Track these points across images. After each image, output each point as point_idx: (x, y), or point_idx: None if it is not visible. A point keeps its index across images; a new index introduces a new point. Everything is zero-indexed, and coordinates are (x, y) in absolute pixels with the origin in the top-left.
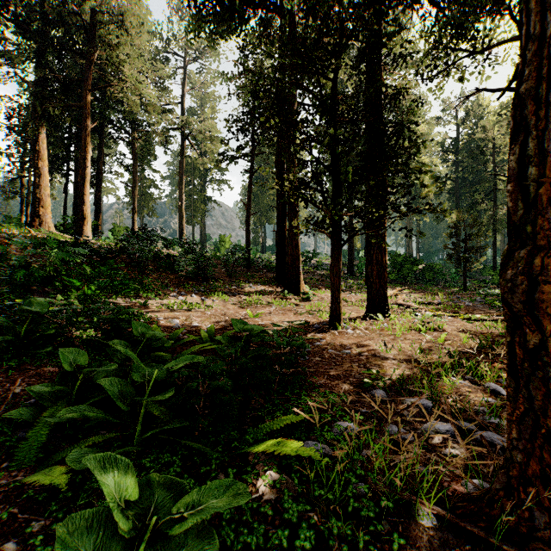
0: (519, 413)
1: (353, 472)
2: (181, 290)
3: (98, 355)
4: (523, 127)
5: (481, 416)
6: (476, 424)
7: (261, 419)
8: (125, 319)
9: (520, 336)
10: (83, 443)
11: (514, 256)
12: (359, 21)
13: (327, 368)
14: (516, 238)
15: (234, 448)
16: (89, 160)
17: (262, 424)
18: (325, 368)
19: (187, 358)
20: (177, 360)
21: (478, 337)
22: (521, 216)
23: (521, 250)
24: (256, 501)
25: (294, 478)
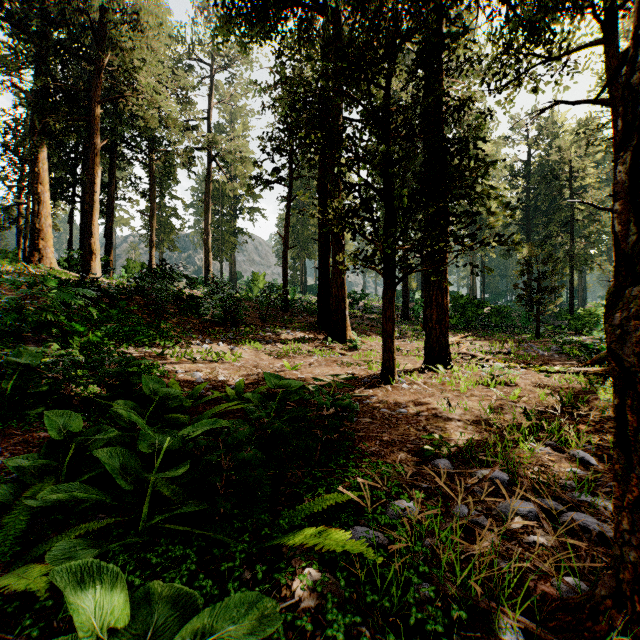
0: (631, 498)
1: (414, 567)
2: (205, 337)
3: (102, 417)
4: (635, 128)
5: (569, 492)
6: (563, 502)
7: (298, 498)
8: (135, 373)
9: (632, 398)
10: (74, 532)
11: (623, 295)
12: (416, 19)
13: (379, 431)
14: (627, 272)
15: (265, 536)
16: (97, 184)
17: (299, 503)
18: (377, 432)
19: (206, 422)
20: (195, 425)
21: (558, 393)
22: (633, 243)
23: (633, 286)
24: (291, 609)
25: (340, 578)
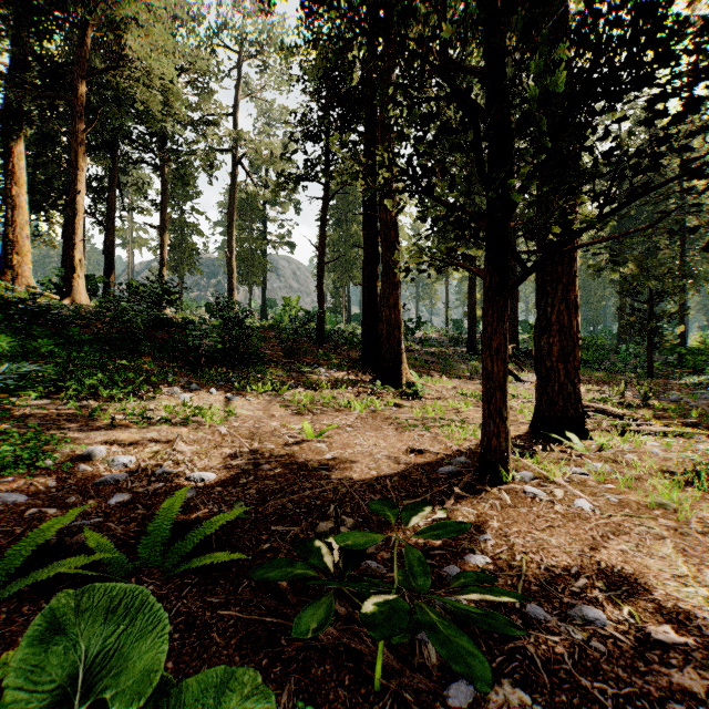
0: None
1: None
2: (193, 381)
3: None
4: None
5: None
6: None
7: None
8: None
9: None
10: None
11: None
12: None
13: None
14: None
15: None
16: (82, 182)
17: None
18: None
19: None
20: None
21: None
22: None
23: None
24: None
25: None
